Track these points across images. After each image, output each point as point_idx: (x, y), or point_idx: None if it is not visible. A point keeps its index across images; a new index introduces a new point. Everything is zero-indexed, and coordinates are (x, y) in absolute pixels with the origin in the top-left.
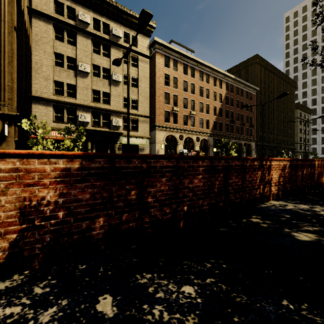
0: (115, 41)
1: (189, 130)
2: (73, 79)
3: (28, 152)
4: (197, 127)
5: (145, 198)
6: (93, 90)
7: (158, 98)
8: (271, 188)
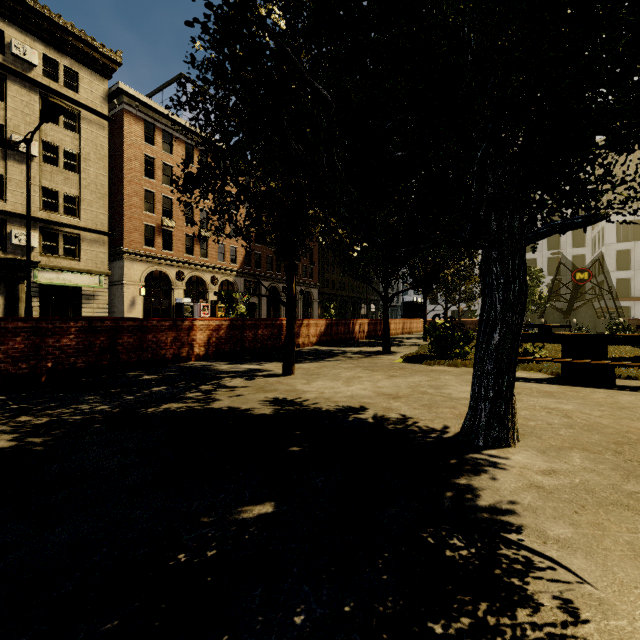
0: (20, 69)
1: (196, 264)
2: None
3: None
4: (213, 260)
5: None
6: None
7: (128, 199)
8: (194, 349)
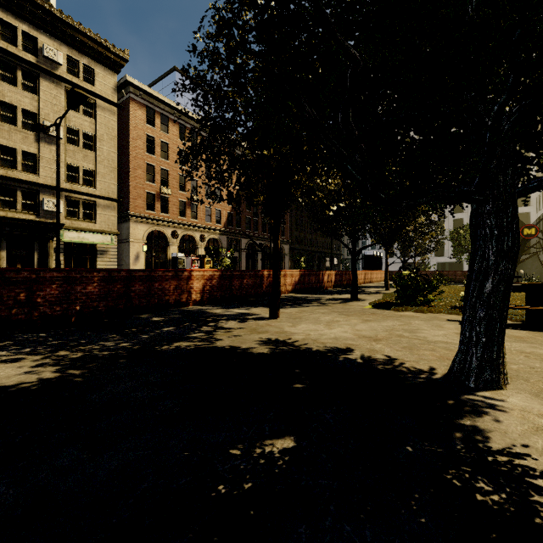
0: (50, 68)
1: (188, 225)
2: None
3: None
4: (201, 221)
5: (34, 299)
6: (1, 147)
7: (134, 171)
8: (191, 295)
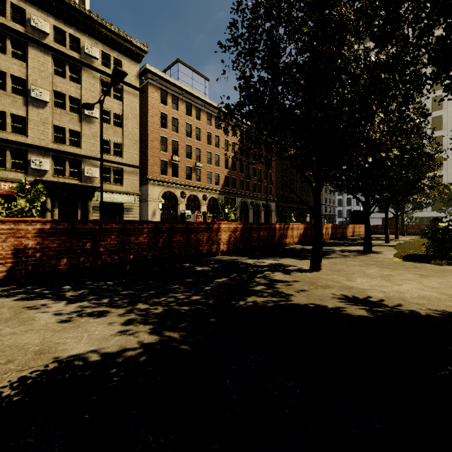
0: (89, 62)
1: (193, 186)
2: (21, 109)
3: (19, 219)
4: (204, 183)
5: (97, 248)
6: (54, 127)
7: (151, 143)
8: (220, 246)
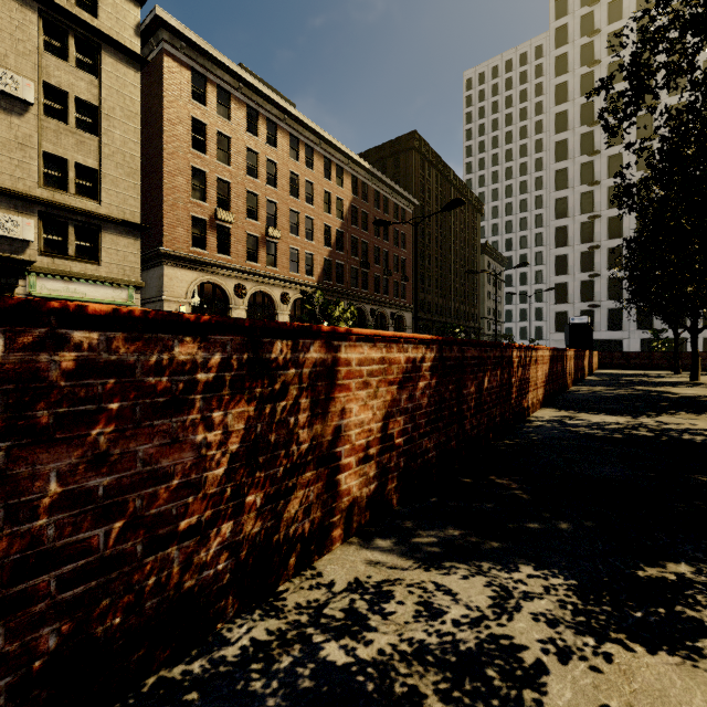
0: None
1: (261, 275)
2: None
3: None
4: (283, 270)
5: None
6: None
7: (170, 179)
8: (339, 481)
